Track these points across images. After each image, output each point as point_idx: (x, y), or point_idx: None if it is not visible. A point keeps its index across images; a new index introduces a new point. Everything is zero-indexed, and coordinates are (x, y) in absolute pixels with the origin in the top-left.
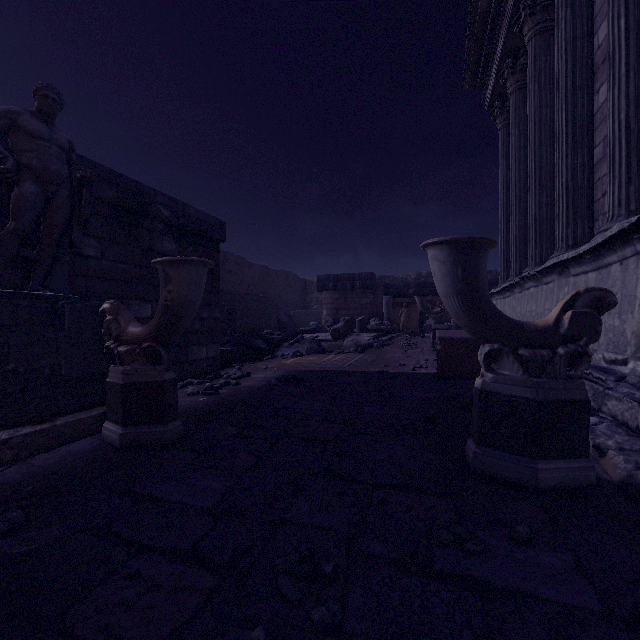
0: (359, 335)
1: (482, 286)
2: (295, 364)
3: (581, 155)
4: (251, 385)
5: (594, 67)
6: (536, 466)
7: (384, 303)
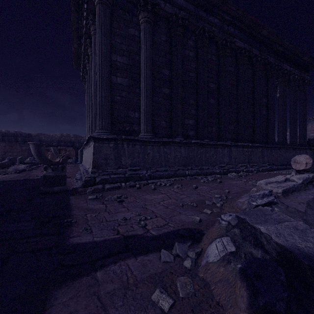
0: (19, 165)
1: (43, 153)
2: None
3: None
4: None
5: None
6: (54, 188)
7: None
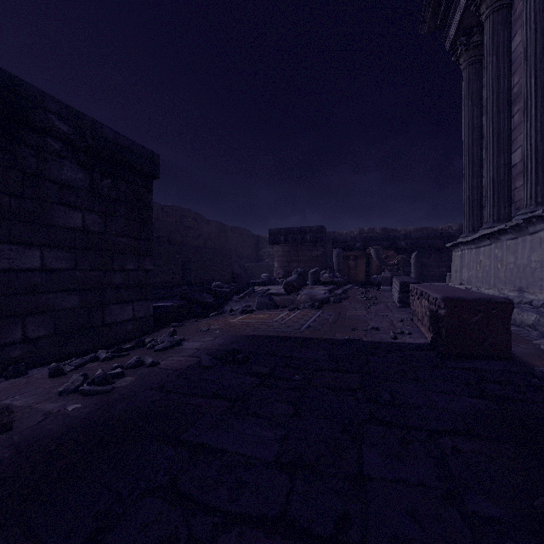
0: (313, 288)
1: None
2: (242, 325)
3: None
4: (173, 366)
5: None
6: None
7: (334, 255)
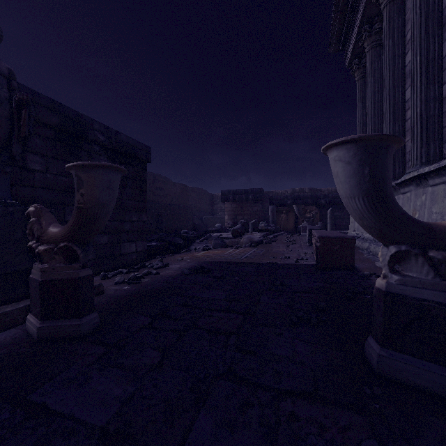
0: (252, 234)
1: (389, 186)
2: (204, 256)
3: (433, 90)
4: (168, 274)
5: (443, 19)
6: None
7: (270, 210)
